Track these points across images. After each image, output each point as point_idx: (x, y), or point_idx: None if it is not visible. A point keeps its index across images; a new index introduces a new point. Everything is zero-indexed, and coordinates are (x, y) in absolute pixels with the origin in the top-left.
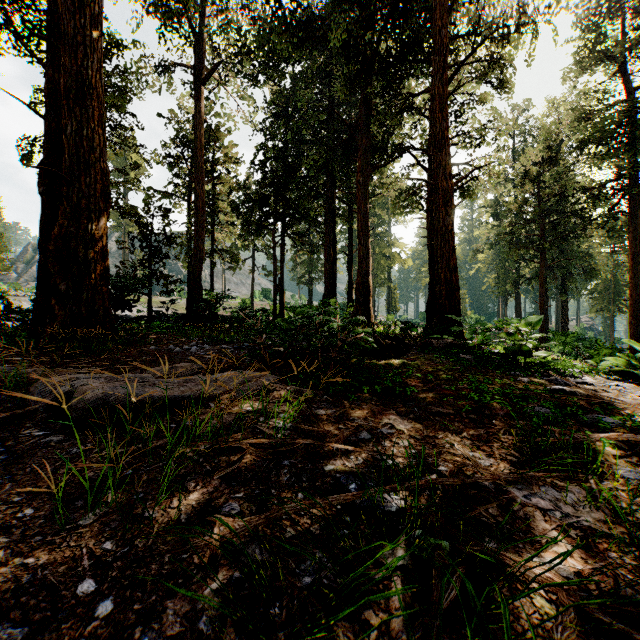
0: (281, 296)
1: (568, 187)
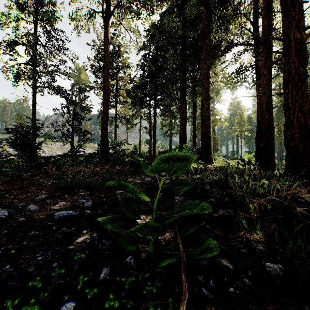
0: (154, 142)
1: None
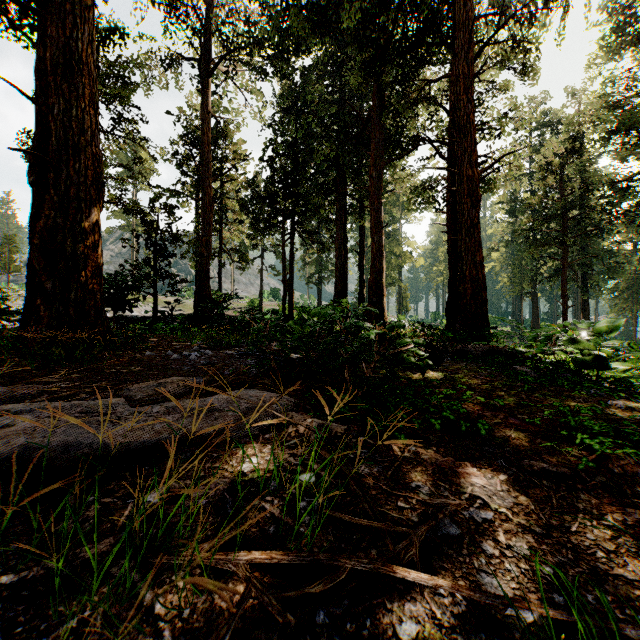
0: (290, 296)
1: (593, 180)
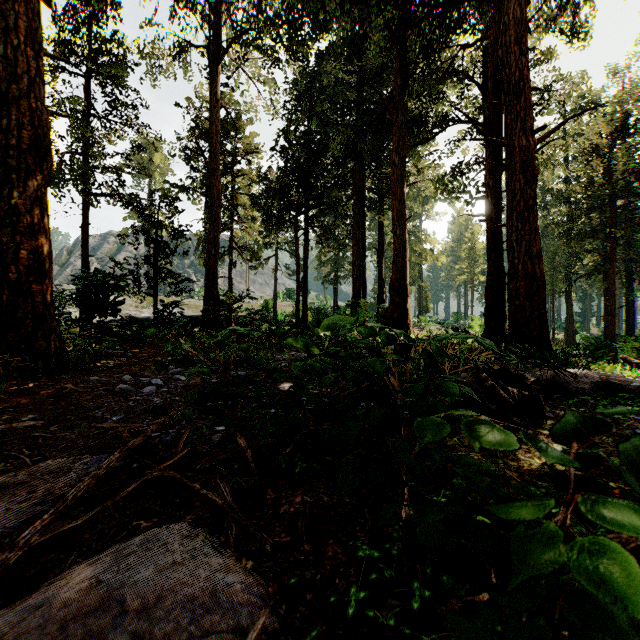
0: (304, 296)
1: None
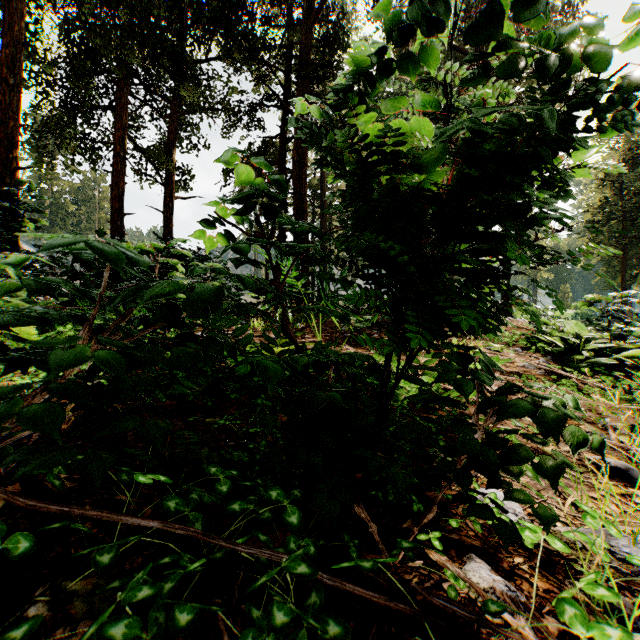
0: None
1: None
